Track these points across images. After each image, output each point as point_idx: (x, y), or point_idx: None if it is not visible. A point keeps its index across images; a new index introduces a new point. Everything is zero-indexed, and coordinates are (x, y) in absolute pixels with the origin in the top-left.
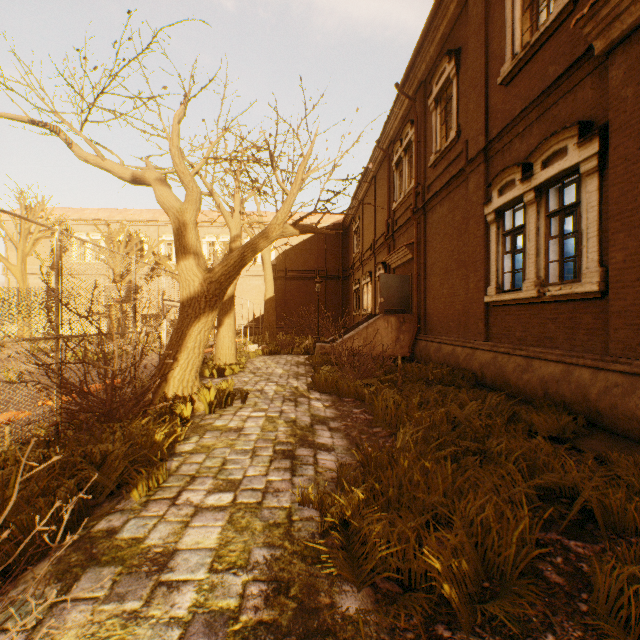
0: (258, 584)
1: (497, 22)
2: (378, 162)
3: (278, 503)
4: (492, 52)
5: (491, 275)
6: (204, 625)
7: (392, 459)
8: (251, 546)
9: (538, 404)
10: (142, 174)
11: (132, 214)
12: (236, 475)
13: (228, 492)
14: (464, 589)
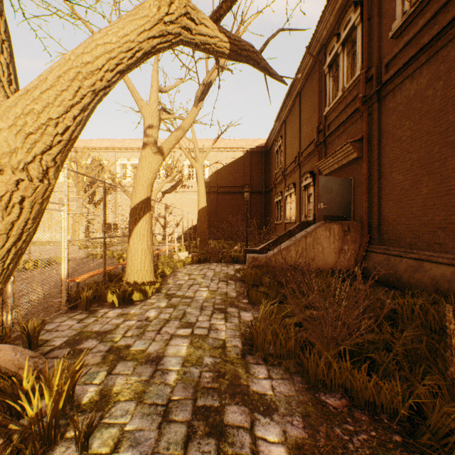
0: None
1: None
2: (305, 74)
3: None
4: None
5: None
6: None
7: None
8: None
9: None
10: None
11: (95, 143)
12: None
13: None
14: None
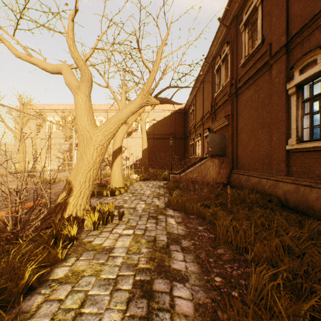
0: None
1: None
2: (205, 71)
3: None
4: None
5: (291, 130)
6: None
7: None
8: None
9: None
10: (56, 66)
11: None
12: None
13: None
14: None
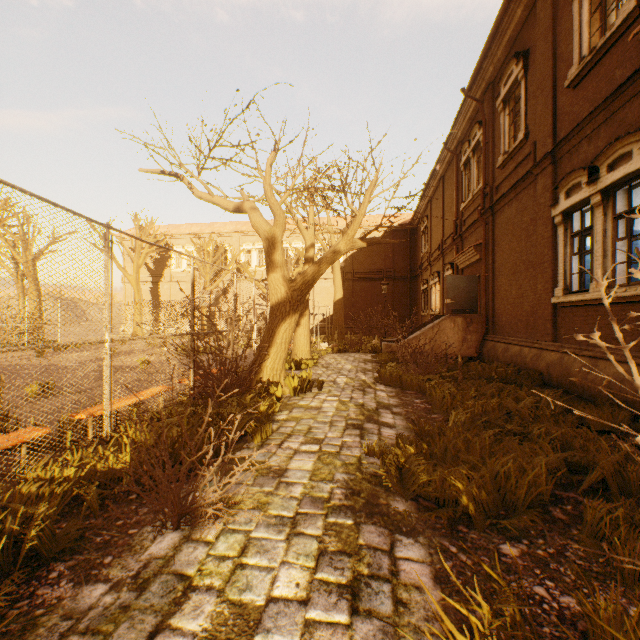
0: (340, 489)
1: (565, 25)
2: (446, 162)
3: (351, 453)
4: (560, 54)
5: (558, 276)
6: (310, 501)
7: (440, 431)
8: (334, 472)
9: (599, 402)
10: (240, 205)
11: (218, 227)
12: (319, 436)
13: (315, 444)
14: (481, 507)
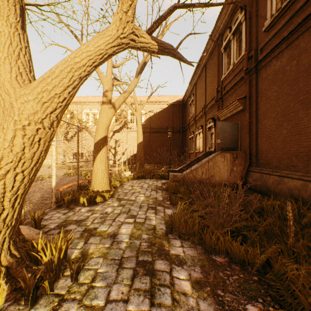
0: None
1: None
2: (209, 53)
3: None
4: None
5: None
6: None
7: None
8: None
9: None
10: None
11: None
12: None
13: None
14: None
